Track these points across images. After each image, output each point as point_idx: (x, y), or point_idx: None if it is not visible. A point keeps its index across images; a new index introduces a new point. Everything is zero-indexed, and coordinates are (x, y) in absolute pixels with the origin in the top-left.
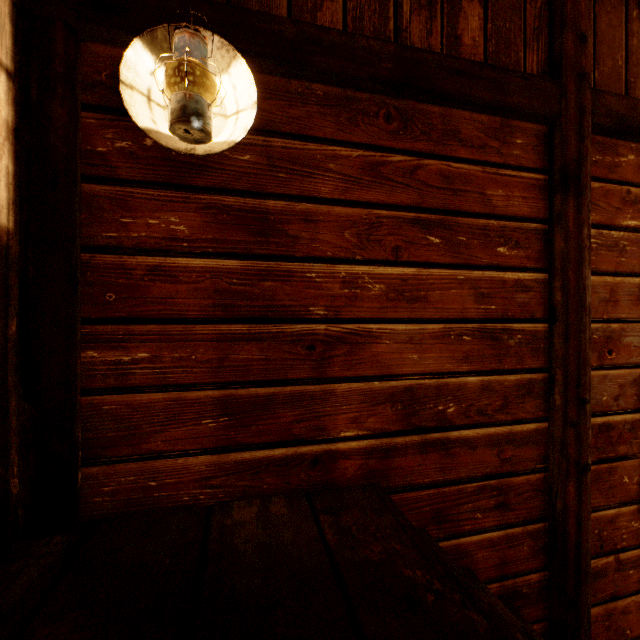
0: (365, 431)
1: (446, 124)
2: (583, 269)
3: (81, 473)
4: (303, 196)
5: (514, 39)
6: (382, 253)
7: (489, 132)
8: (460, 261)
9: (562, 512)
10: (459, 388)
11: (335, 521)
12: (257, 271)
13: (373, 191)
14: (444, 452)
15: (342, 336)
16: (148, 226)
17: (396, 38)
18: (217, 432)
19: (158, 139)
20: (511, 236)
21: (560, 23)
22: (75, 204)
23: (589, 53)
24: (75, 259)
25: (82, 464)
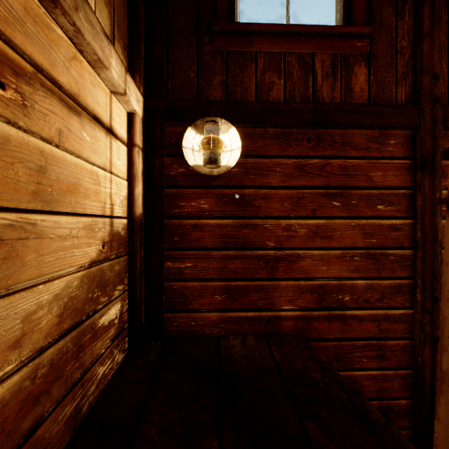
0: (296, 307)
1: (343, 138)
2: (436, 218)
3: (165, 316)
4: (263, 186)
5: (388, 82)
6: (305, 212)
7: (371, 139)
8: (352, 215)
9: (421, 365)
10: (352, 286)
11: (279, 349)
12: (240, 224)
13: (300, 180)
14: (342, 322)
15: (283, 257)
16: (191, 206)
17: (313, 96)
18: (221, 302)
19: (198, 170)
20: (386, 198)
21: (420, 69)
22: (163, 199)
23: (440, 85)
24: (163, 223)
25: (165, 312)
